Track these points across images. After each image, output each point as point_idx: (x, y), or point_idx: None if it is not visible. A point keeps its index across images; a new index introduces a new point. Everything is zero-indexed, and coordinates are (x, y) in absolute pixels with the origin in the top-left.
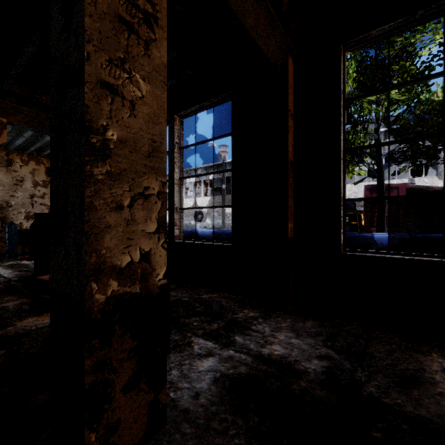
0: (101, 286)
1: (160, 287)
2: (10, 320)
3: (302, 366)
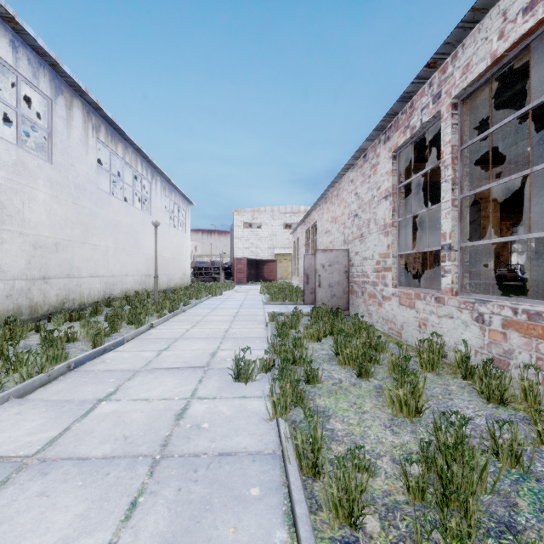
0: None
1: None
2: None
3: None
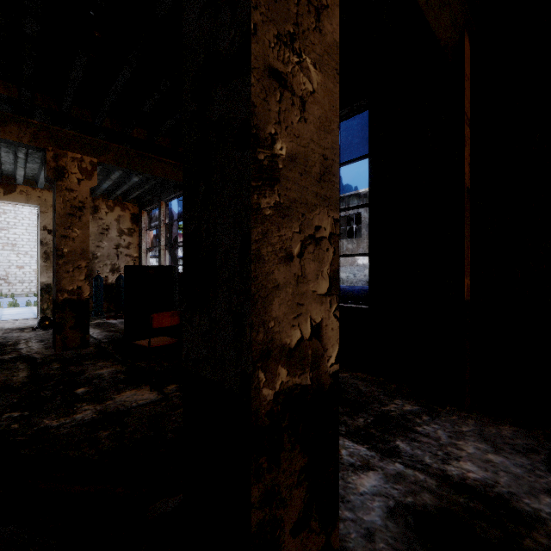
0: (269, 377)
1: (332, 376)
2: (107, 392)
3: (526, 506)
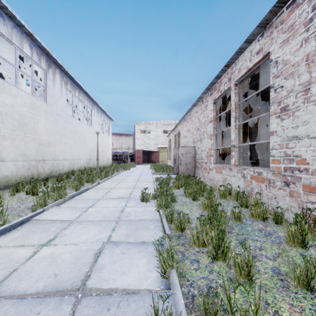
0: None
1: None
2: None
3: None
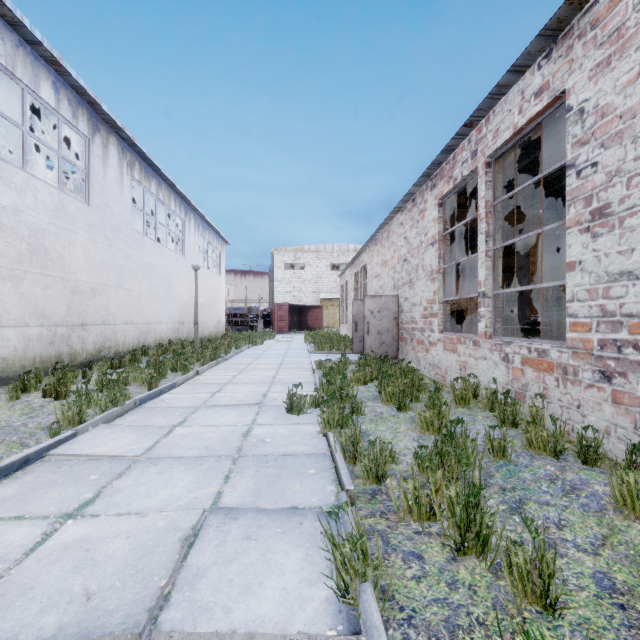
0: None
1: None
2: None
3: None
